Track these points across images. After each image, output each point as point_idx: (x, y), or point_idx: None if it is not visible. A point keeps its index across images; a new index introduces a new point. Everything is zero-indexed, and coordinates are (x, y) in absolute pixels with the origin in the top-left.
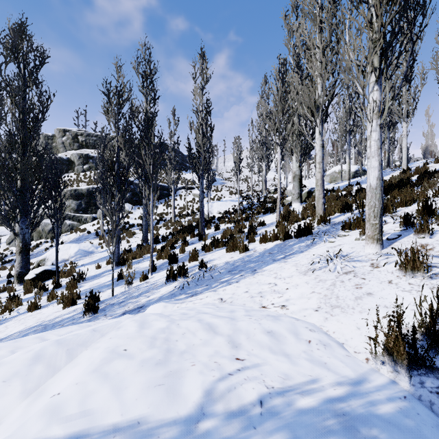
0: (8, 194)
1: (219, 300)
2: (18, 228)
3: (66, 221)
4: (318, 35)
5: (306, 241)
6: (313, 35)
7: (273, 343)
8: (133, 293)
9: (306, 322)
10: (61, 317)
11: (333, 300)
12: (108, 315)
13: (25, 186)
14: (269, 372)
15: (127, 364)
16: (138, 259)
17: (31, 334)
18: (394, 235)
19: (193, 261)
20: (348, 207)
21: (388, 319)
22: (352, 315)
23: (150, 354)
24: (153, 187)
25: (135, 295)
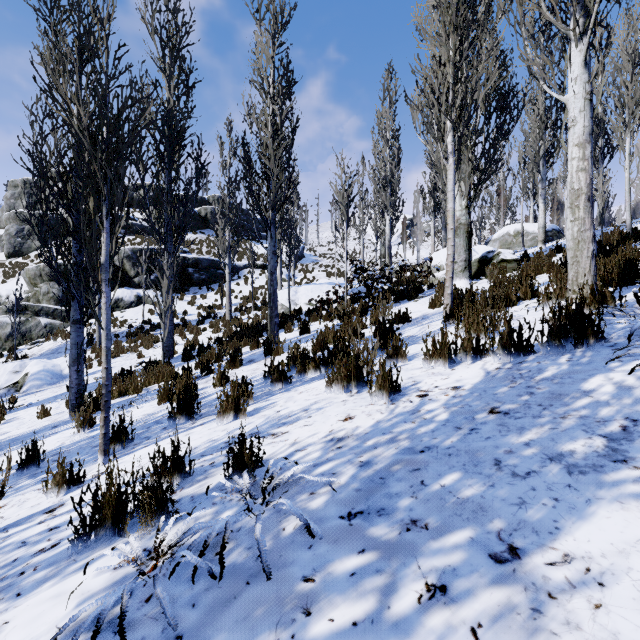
0: None
1: None
2: None
3: (40, 318)
4: None
5: (622, 366)
6: None
7: None
8: None
9: None
10: None
11: None
12: None
13: None
14: None
15: None
16: (131, 397)
17: None
18: None
19: (231, 419)
20: (636, 271)
21: None
22: None
23: None
24: (108, 200)
25: None
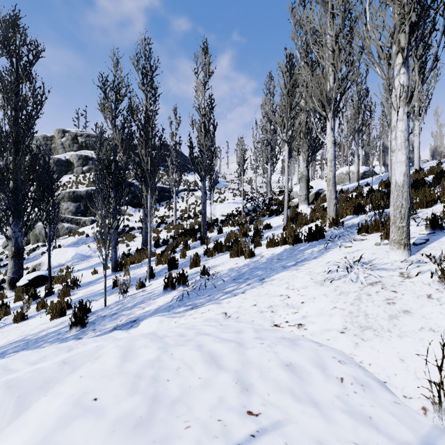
0: (3, 196)
1: (222, 314)
2: (10, 231)
3: (64, 224)
4: (330, 21)
5: (319, 246)
6: (324, 21)
7: (295, 384)
8: (127, 303)
9: (331, 349)
10: (46, 330)
11: (361, 318)
12: (97, 330)
13: (17, 187)
14: (297, 437)
15: (91, 428)
16: (137, 264)
17: (11, 351)
18: (421, 239)
19: (194, 267)
20: (361, 209)
21: (439, 348)
22: (389, 341)
23: (129, 406)
24: (151, 187)
25: (129, 306)
